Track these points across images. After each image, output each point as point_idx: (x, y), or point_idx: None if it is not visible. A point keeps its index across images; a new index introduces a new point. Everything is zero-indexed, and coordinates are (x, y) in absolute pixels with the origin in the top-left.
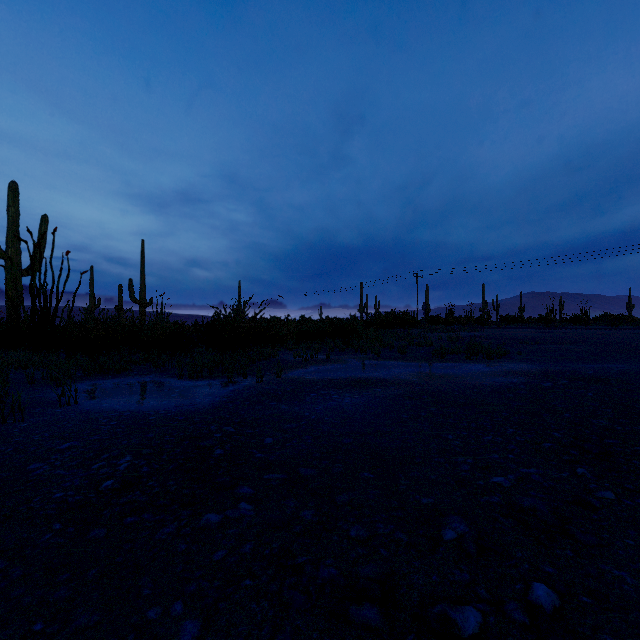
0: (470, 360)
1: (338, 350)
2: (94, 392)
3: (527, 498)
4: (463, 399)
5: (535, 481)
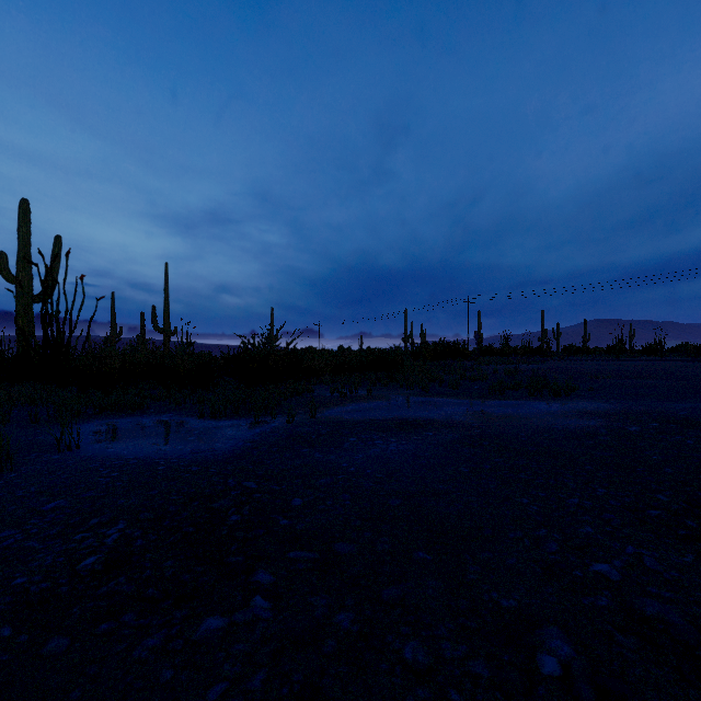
0: (534, 397)
1: (381, 385)
2: (102, 434)
3: (649, 601)
4: (533, 447)
5: (651, 570)
